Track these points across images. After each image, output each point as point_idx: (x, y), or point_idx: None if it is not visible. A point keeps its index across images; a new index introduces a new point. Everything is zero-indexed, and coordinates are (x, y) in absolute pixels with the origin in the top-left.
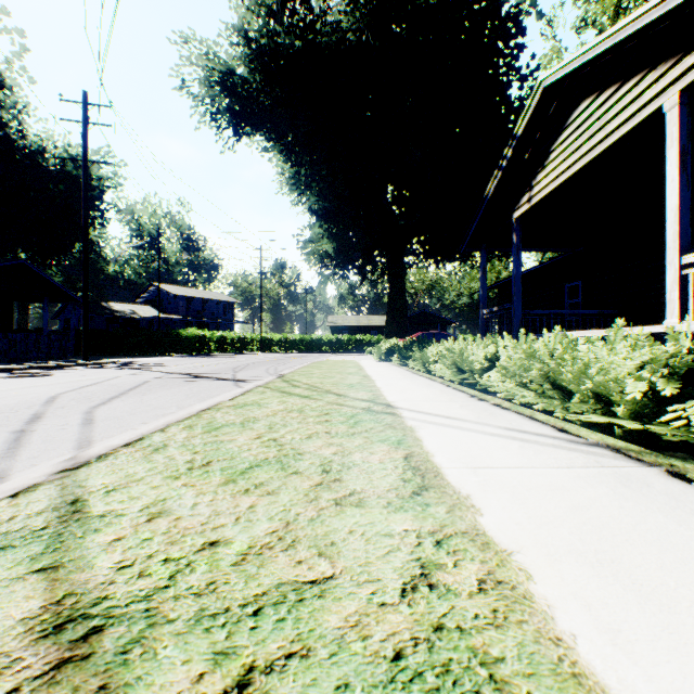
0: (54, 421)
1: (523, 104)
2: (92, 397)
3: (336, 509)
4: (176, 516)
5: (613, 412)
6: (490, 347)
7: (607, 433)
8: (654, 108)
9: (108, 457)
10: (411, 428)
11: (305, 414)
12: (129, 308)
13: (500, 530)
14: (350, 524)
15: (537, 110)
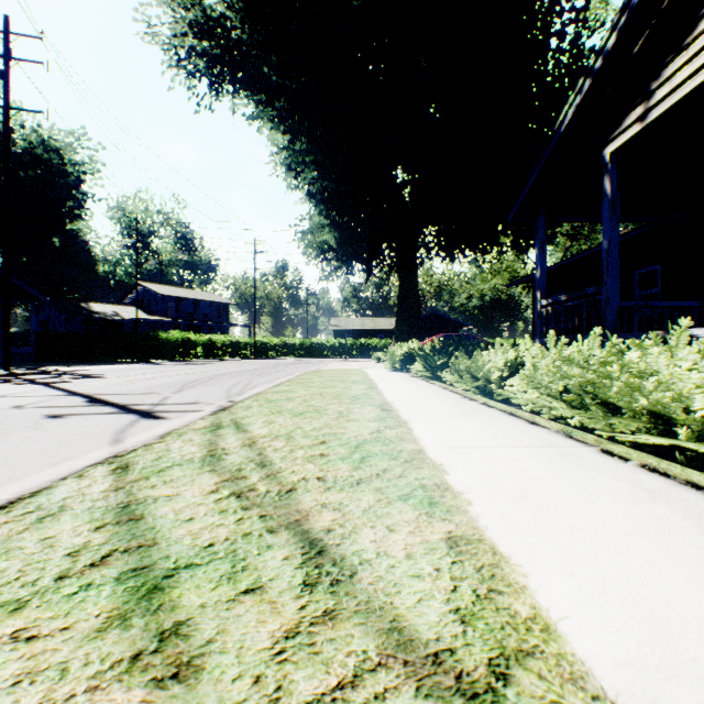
0: None
1: (576, 40)
2: None
3: None
4: None
5: None
6: None
7: None
8: None
9: None
10: None
11: None
12: (112, 309)
13: None
14: None
15: None
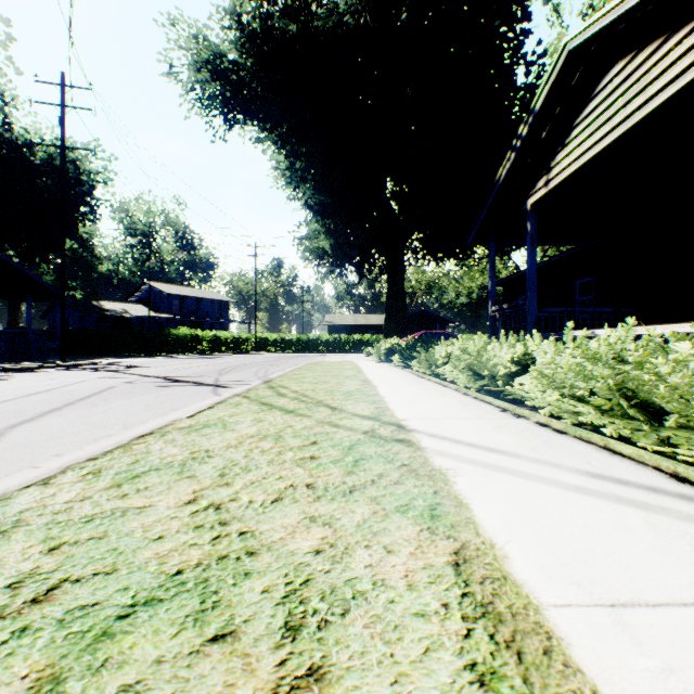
0: None
1: (531, 90)
2: (26, 410)
3: None
4: None
5: None
6: (518, 347)
7: None
8: None
9: None
10: (442, 475)
11: (282, 444)
12: (121, 307)
13: None
14: None
15: (558, 79)
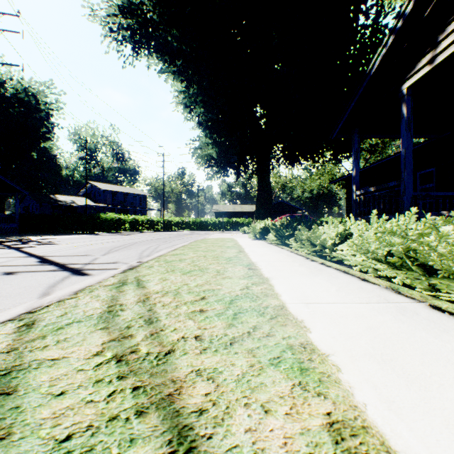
0: None
1: (377, 17)
2: None
3: None
4: None
5: None
6: None
7: None
8: None
9: None
10: None
11: None
12: (70, 199)
13: None
14: None
15: None
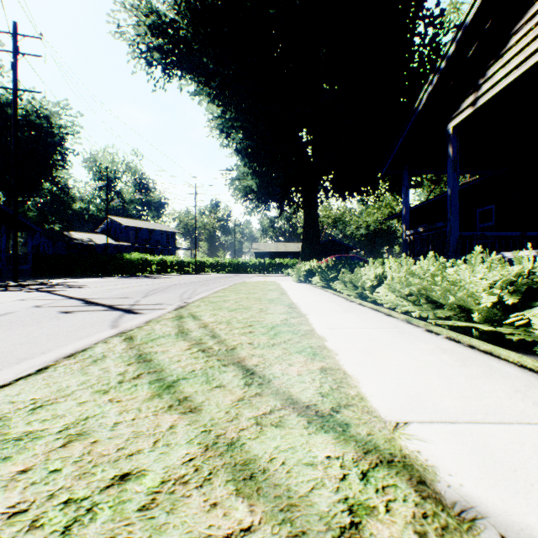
0: None
1: (434, 39)
2: None
3: None
4: None
5: None
6: (516, 268)
7: None
8: None
9: None
10: None
11: None
12: (87, 236)
13: None
14: None
15: None
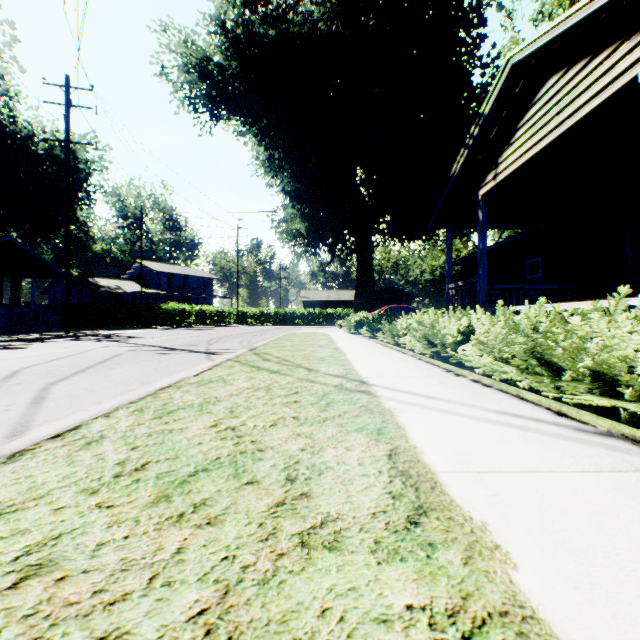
0: (1, 400)
1: (485, 90)
2: (56, 371)
3: (302, 555)
4: (60, 574)
5: (614, 392)
6: (463, 320)
7: (605, 414)
8: (628, 79)
9: (23, 455)
10: (390, 412)
11: (272, 393)
12: (114, 283)
13: (556, 606)
14: (322, 592)
15: (504, 88)
